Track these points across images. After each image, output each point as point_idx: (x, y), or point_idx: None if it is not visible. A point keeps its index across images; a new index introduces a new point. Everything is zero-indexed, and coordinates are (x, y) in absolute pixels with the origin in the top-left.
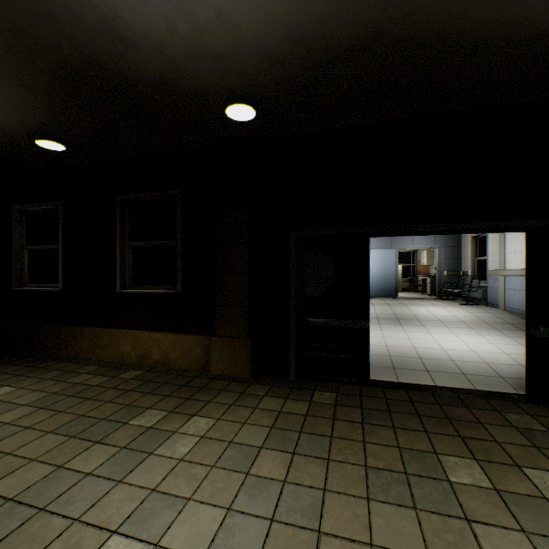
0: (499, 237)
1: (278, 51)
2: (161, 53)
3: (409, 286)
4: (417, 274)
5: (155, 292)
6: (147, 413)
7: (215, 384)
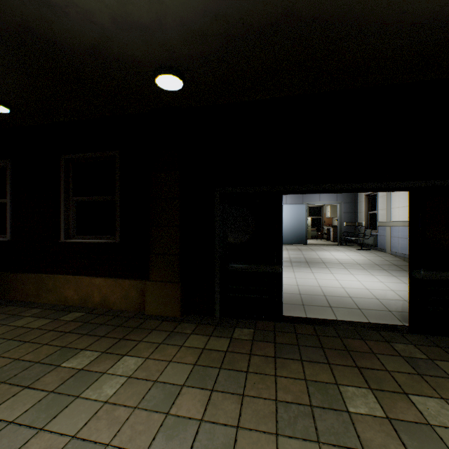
0: (386, 195)
1: (199, 25)
2: (90, 21)
3: (317, 234)
4: (323, 224)
5: (96, 242)
6: (81, 355)
7: (148, 324)
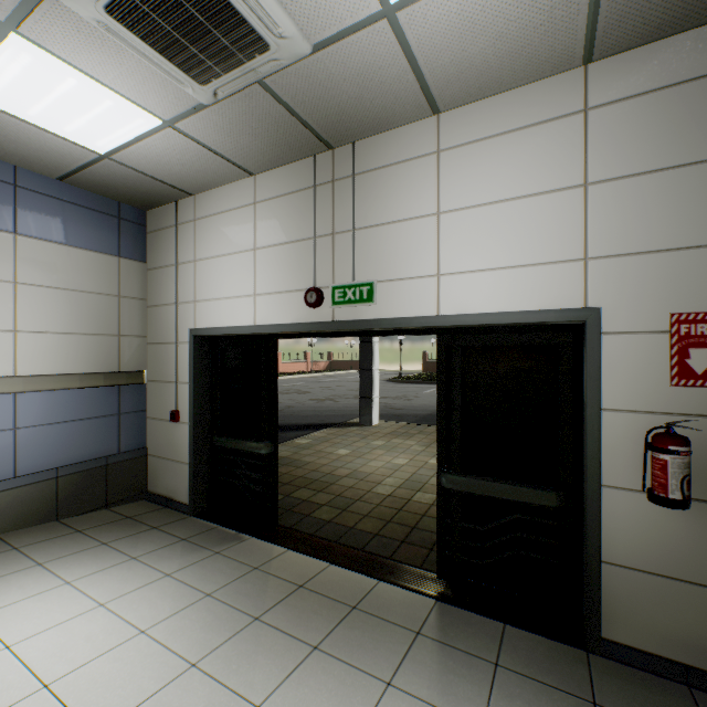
0: None
1: None
2: None
3: None
4: None
5: None
6: None
7: None
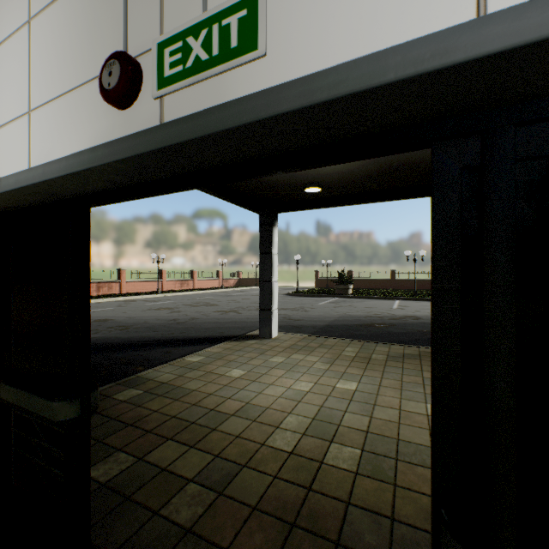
0: None
1: None
2: None
3: None
4: None
5: None
6: None
7: None
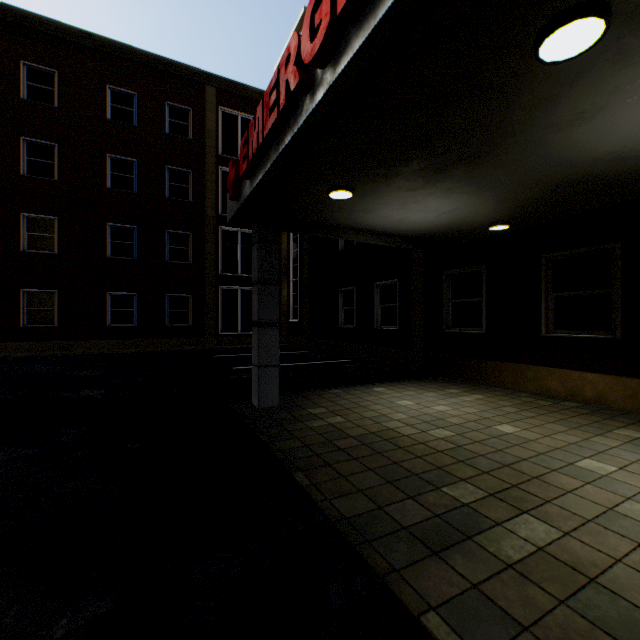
0: None
1: None
2: None
3: None
4: None
5: (587, 337)
6: (623, 430)
7: None
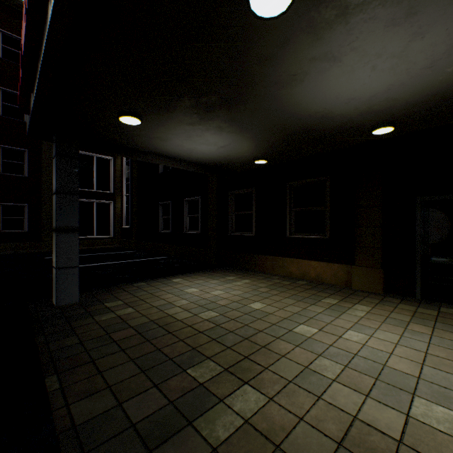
0: None
1: (419, 101)
2: (344, 118)
3: None
4: None
5: (311, 237)
6: (328, 299)
7: (359, 293)
